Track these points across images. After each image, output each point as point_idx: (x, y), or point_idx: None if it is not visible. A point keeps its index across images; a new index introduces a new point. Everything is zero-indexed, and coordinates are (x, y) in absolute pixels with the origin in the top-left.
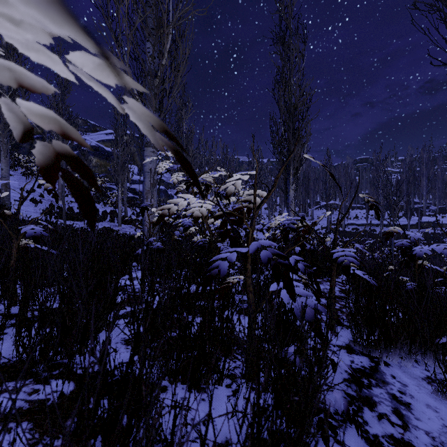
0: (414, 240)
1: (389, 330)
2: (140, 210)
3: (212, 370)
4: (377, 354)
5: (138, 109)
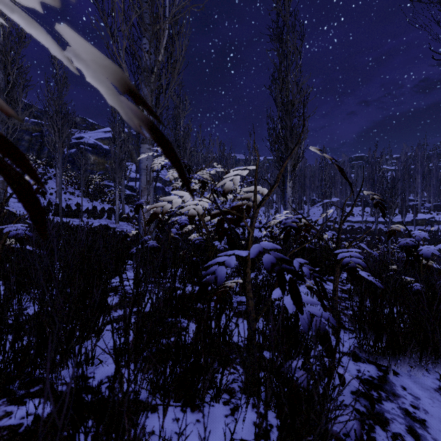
0: (419, 239)
1: (398, 337)
2: (135, 208)
3: (208, 386)
4: (385, 362)
5: (87, 53)
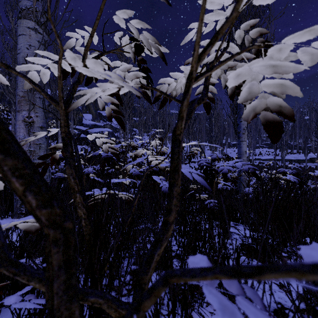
0: None
1: None
2: None
3: None
4: None
5: None
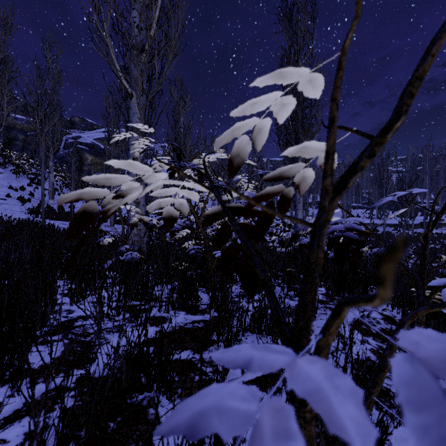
0: None
1: None
2: None
3: None
4: None
5: None
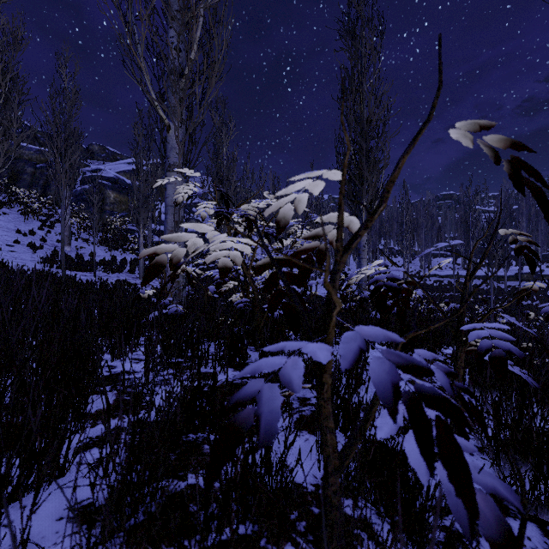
0: None
1: None
2: (148, 257)
3: None
4: None
5: None
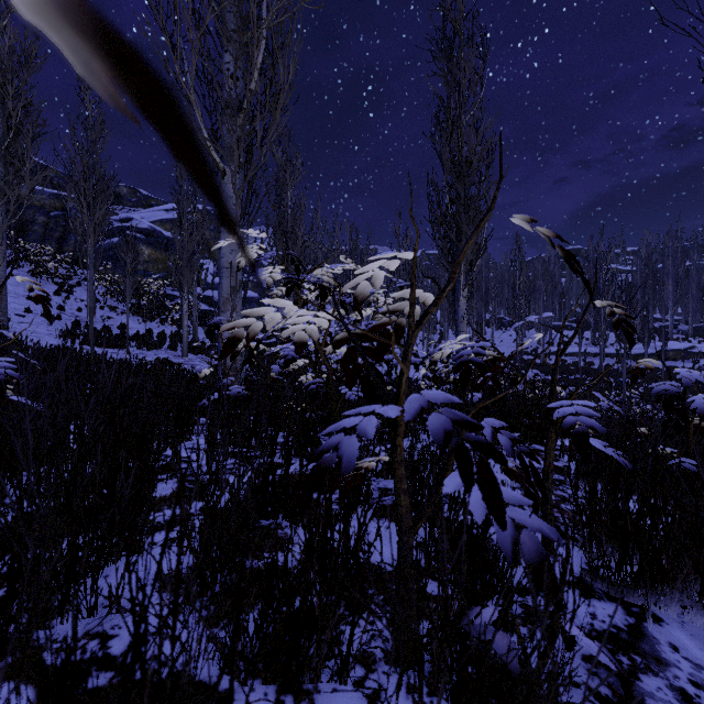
0: (689, 383)
1: (660, 555)
2: (207, 330)
3: (326, 653)
4: (637, 598)
5: None
